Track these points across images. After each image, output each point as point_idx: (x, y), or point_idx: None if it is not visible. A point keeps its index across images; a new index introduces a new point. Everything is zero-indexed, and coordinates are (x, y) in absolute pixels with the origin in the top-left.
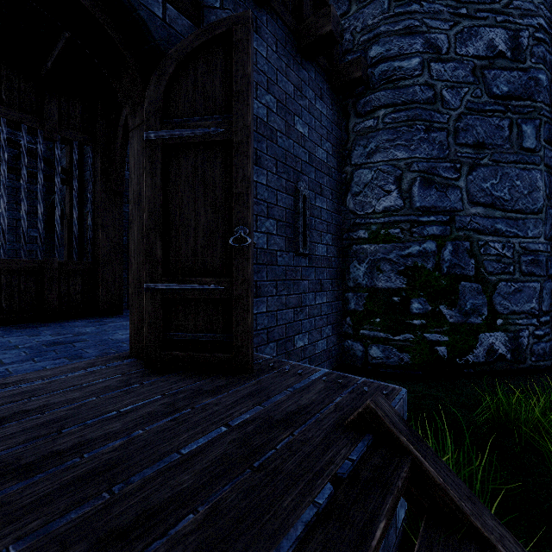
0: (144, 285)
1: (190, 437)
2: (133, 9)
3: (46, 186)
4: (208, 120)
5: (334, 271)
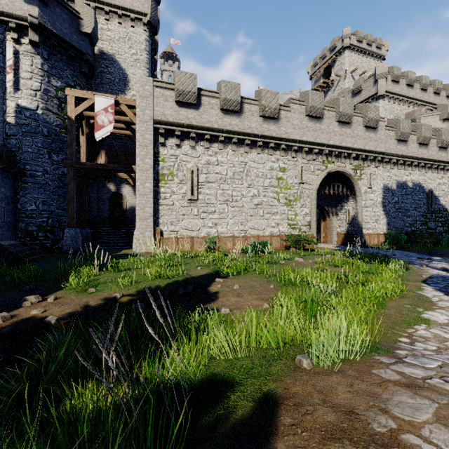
0: None
1: None
2: None
3: None
4: None
5: (13, 225)
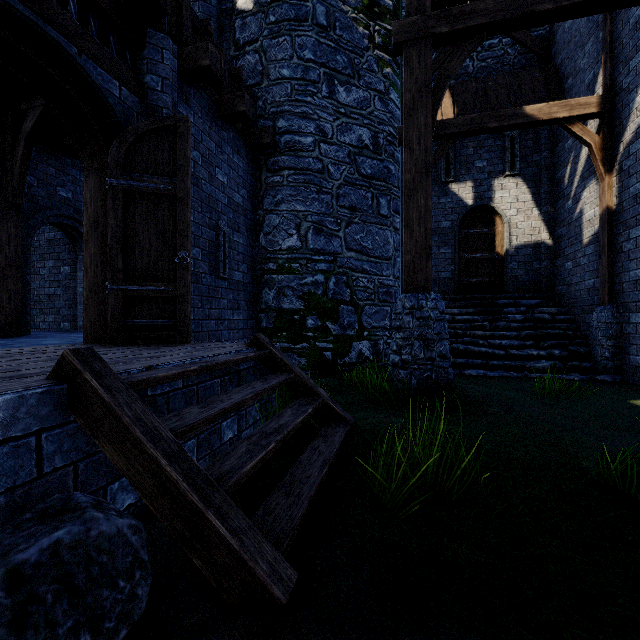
0: (108, 286)
1: (167, 350)
2: (104, 96)
3: None
4: (159, 179)
5: (249, 295)
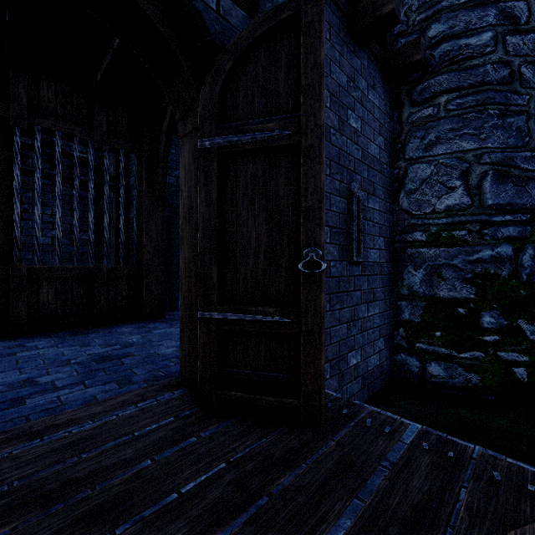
0: (198, 313)
1: None
2: None
3: (95, 192)
4: (270, 121)
5: (386, 277)
